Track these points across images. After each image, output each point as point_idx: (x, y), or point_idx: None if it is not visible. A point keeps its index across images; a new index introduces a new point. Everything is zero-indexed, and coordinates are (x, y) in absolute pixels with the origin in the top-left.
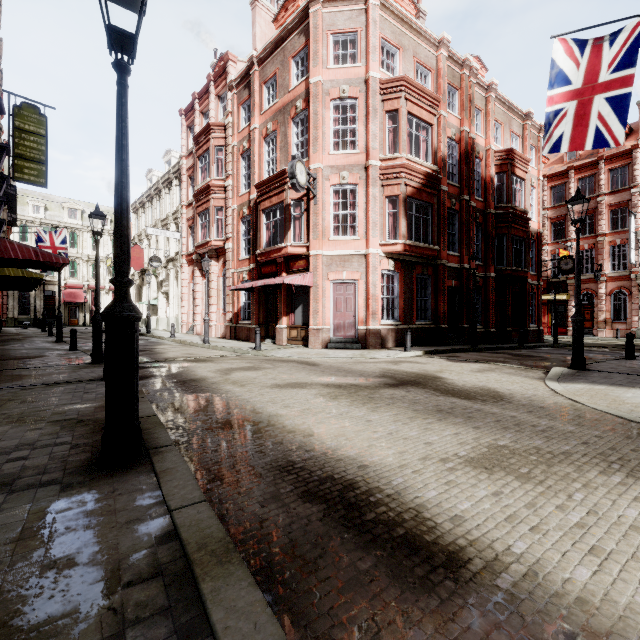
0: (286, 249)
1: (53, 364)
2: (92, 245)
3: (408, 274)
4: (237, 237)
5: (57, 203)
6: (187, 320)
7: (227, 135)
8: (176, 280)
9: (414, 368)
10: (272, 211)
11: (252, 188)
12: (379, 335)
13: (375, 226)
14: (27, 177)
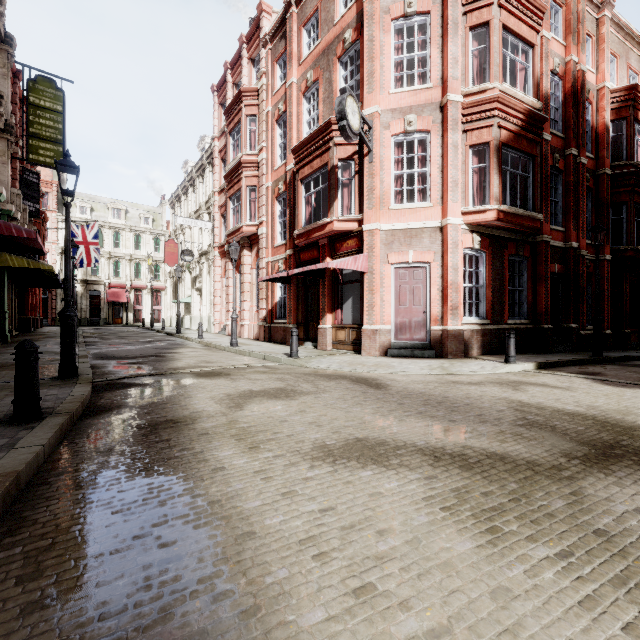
0: (331, 225)
1: (6, 378)
2: (135, 244)
3: (498, 255)
4: (272, 220)
5: (102, 204)
6: (220, 319)
7: (260, 100)
8: (209, 275)
9: (565, 401)
10: (313, 180)
11: (289, 157)
12: (461, 338)
13: (455, 186)
14: (42, 159)
